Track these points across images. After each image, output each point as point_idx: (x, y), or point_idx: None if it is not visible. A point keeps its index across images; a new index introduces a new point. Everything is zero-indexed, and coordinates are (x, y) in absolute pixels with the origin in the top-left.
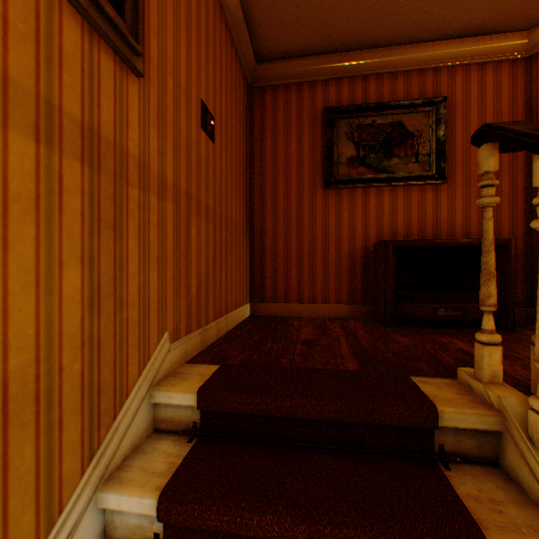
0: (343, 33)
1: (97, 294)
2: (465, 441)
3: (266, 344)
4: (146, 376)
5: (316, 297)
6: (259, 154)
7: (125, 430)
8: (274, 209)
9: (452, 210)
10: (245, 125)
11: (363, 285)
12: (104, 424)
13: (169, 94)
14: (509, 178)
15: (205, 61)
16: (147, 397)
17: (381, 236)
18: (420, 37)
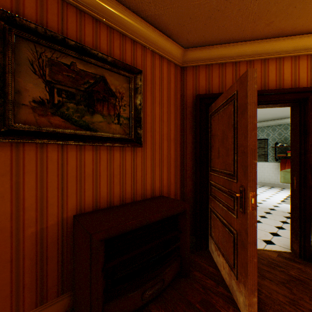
0: None
1: None
2: None
3: None
4: None
5: None
6: None
7: None
8: None
9: (145, 170)
10: None
11: (60, 271)
12: None
13: None
14: (175, 146)
15: None
16: None
17: (83, 202)
18: None
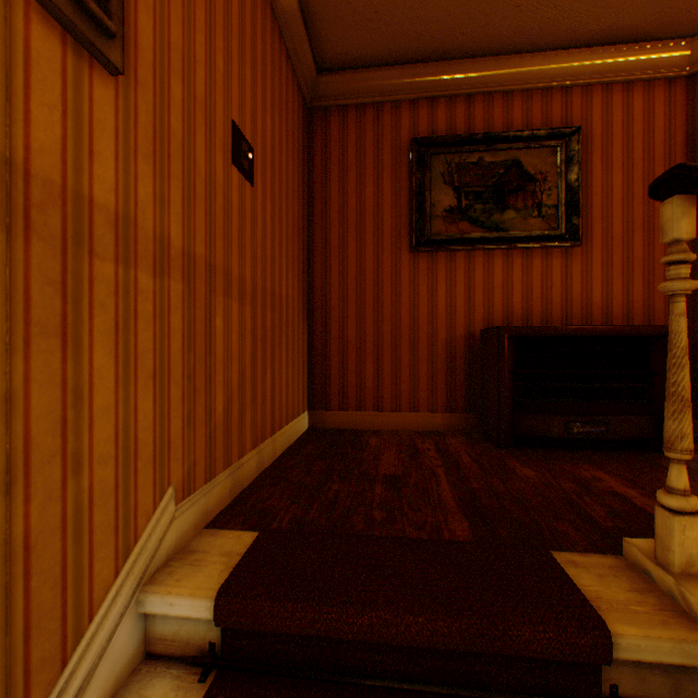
0: (439, 33)
1: (22, 458)
2: (652, 679)
3: (330, 484)
4: (131, 572)
5: (401, 403)
6: (322, 202)
7: (84, 680)
8: (342, 279)
9: (588, 283)
10: (301, 160)
11: (466, 387)
12: (38, 685)
13: (175, 108)
14: None
15: (238, 62)
16: (132, 605)
17: (490, 318)
18: (545, 43)
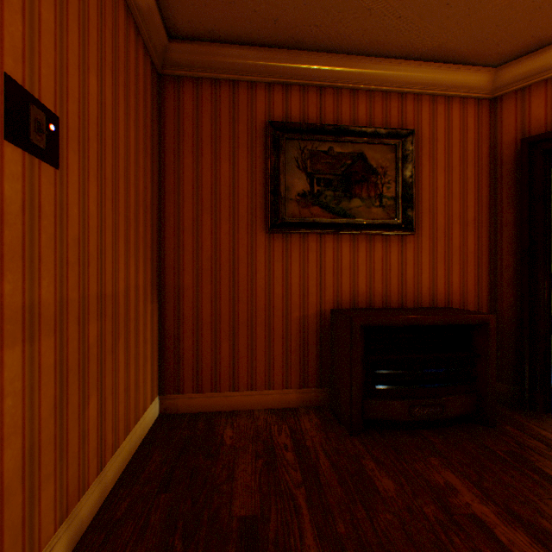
0: (295, 20)
1: None
2: None
3: None
4: None
5: (257, 381)
6: (174, 175)
7: None
8: (196, 256)
9: (419, 267)
10: (150, 129)
11: (318, 362)
12: None
13: None
14: (475, 232)
15: None
16: None
17: (339, 297)
18: (388, 50)
